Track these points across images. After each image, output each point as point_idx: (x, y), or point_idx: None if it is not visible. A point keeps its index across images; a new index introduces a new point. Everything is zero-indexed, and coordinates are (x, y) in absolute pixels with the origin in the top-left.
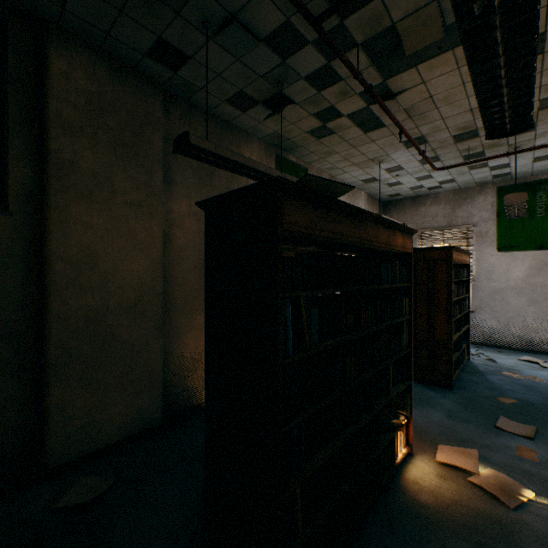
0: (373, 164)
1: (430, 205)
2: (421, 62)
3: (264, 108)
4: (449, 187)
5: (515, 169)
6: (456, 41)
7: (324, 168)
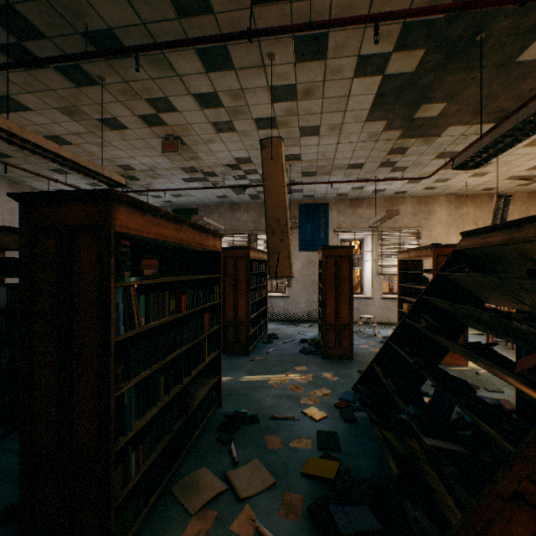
0: (47, 180)
1: None
2: None
3: None
4: None
5: (148, 201)
6: None
7: None
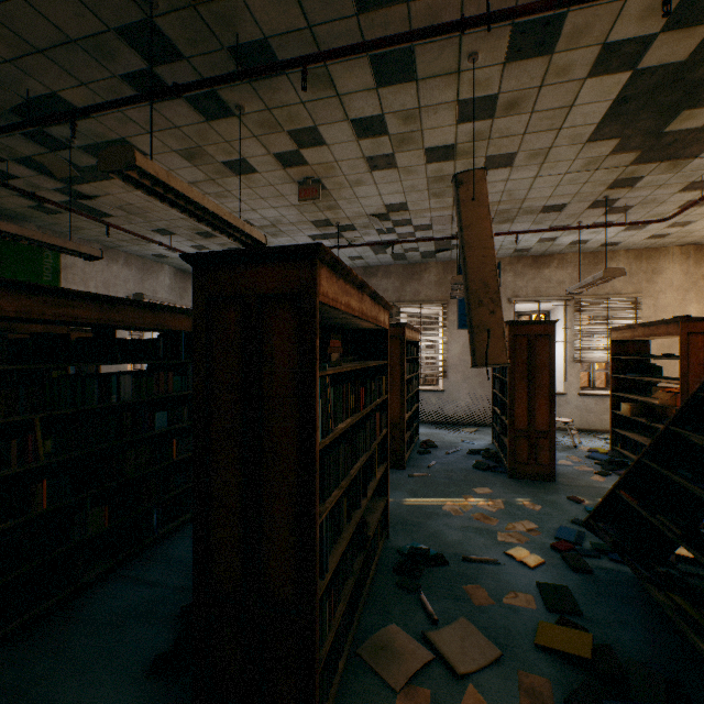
0: (146, 243)
1: None
2: (91, 182)
3: None
4: None
5: None
6: (106, 176)
7: (89, 239)
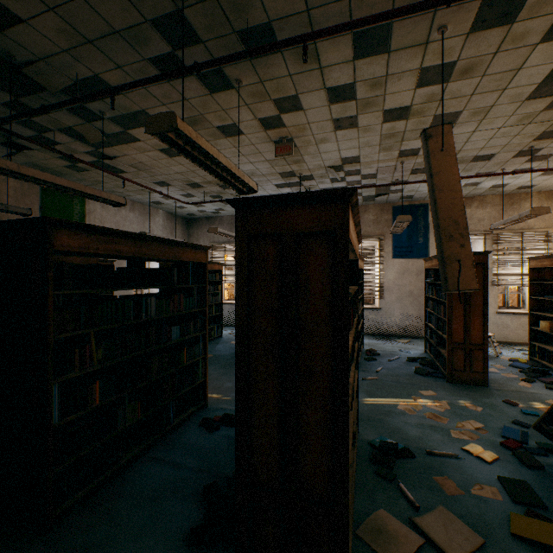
0: (147, 193)
1: (218, 224)
2: (113, 145)
3: (5, 147)
4: (226, 213)
5: None
6: (125, 141)
7: (105, 190)
